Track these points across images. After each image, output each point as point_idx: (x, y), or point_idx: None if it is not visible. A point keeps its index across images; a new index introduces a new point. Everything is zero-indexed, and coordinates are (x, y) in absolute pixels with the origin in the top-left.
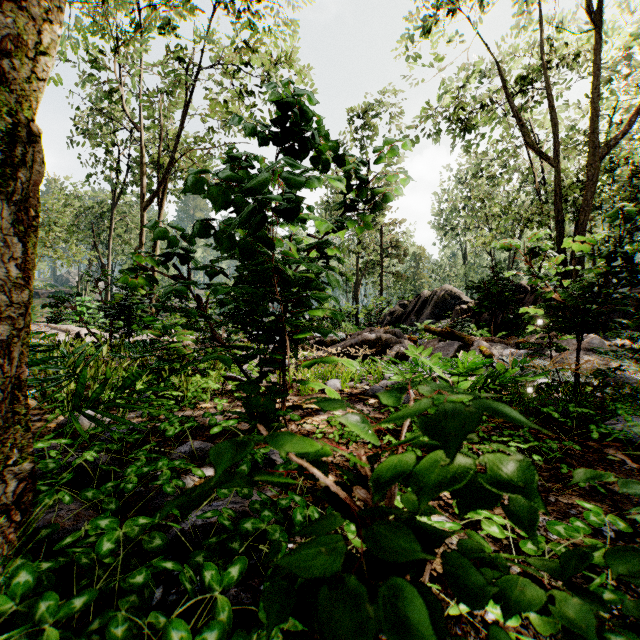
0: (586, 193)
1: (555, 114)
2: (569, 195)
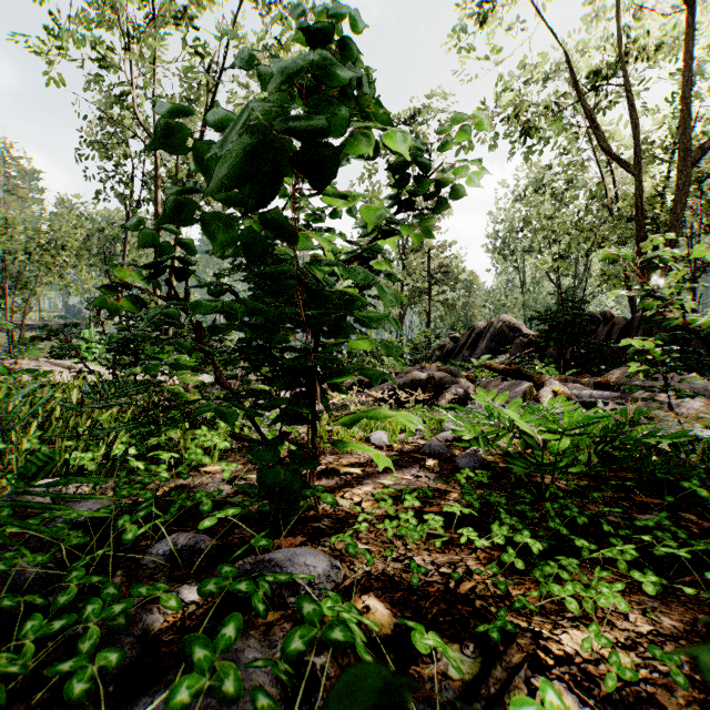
0: (675, 205)
1: (636, 114)
2: (647, 211)
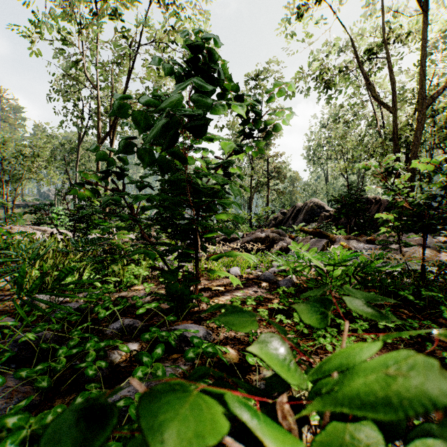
0: (416, 132)
1: (393, 75)
2: (402, 134)
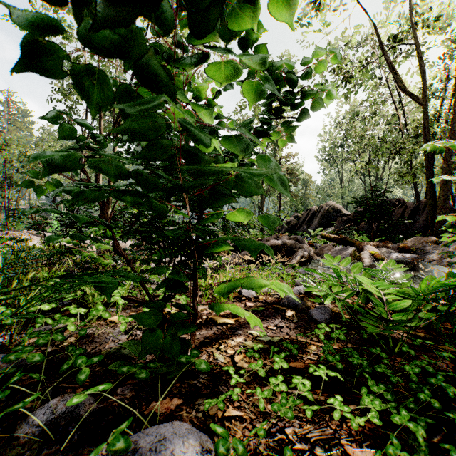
0: (452, 124)
1: (423, 63)
2: None
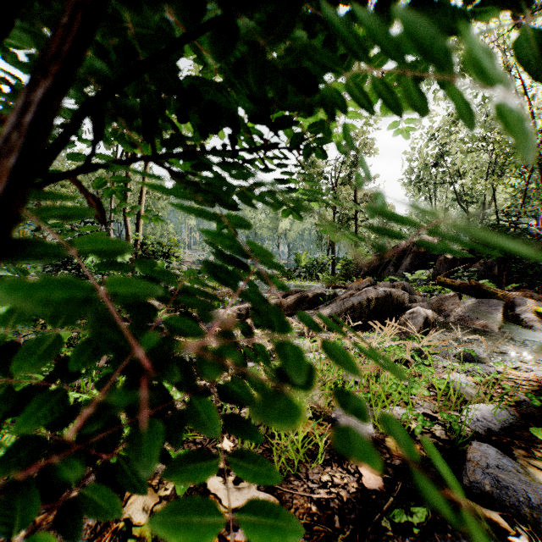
0: None
1: None
2: None
